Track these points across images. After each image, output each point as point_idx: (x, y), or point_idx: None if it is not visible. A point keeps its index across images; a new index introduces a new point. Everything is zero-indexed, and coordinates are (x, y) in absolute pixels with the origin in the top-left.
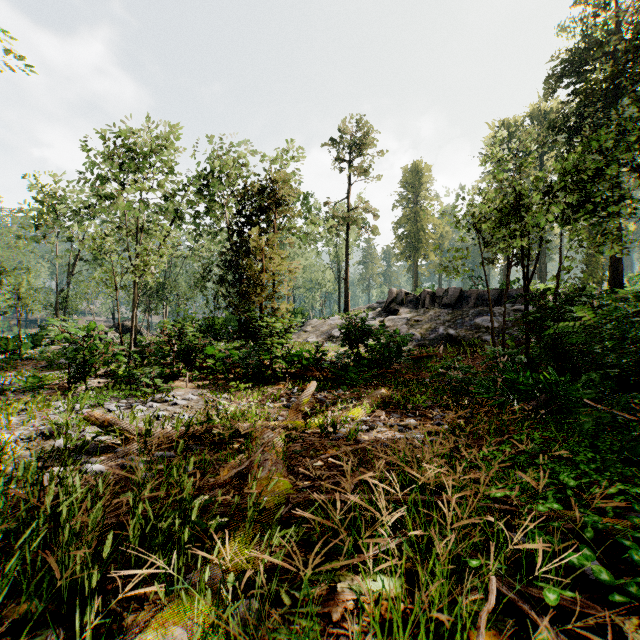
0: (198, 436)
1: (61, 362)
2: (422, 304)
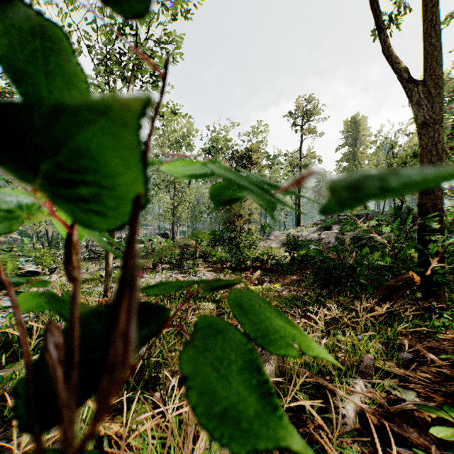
0: None
1: (142, 255)
2: None
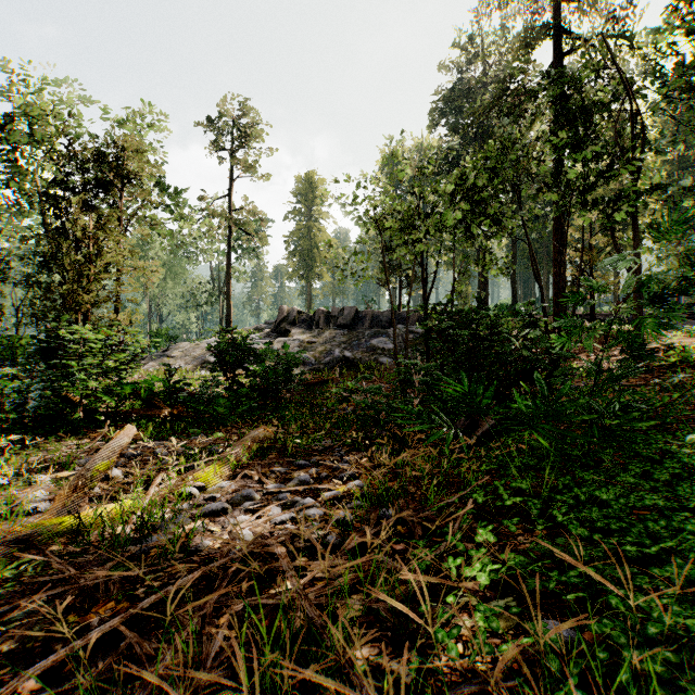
0: None
1: None
2: (316, 324)
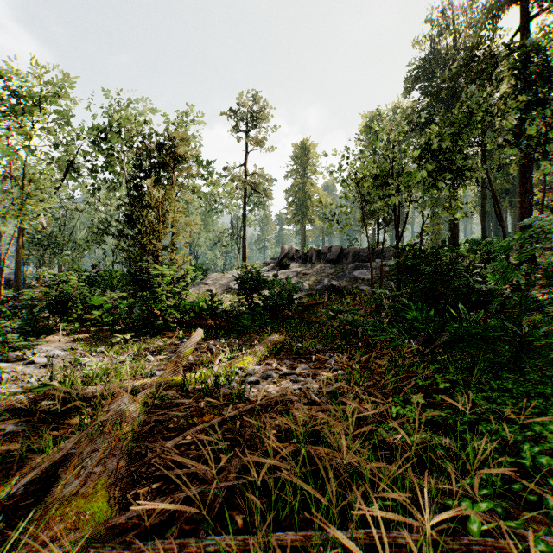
0: (21, 410)
1: None
2: (310, 259)
